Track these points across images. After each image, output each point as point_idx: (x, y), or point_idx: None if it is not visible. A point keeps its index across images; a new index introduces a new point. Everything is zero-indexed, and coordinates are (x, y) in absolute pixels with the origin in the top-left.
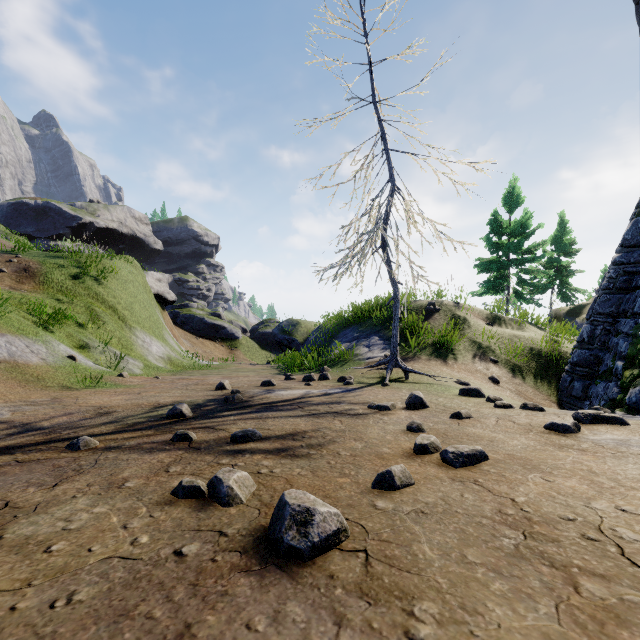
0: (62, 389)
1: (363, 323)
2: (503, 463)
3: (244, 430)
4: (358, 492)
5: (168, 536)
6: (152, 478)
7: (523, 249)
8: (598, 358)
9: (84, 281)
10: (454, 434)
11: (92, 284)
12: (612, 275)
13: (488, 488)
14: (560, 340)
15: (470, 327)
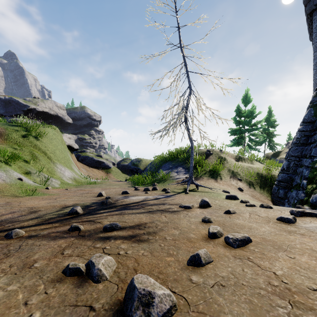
0: (13, 197)
1: (174, 160)
2: (261, 244)
3: (111, 223)
4: (179, 268)
5: (54, 312)
6: (52, 259)
7: (251, 124)
8: (291, 178)
9: (29, 138)
10: (228, 224)
11: (33, 140)
12: (298, 137)
13: (257, 264)
14: (271, 169)
15: (227, 162)
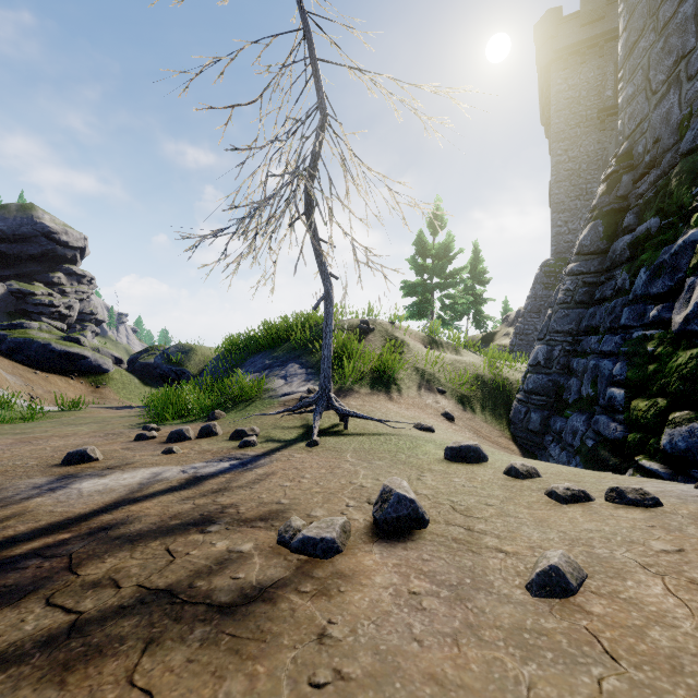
0: None
1: (278, 347)
2: None
3: None
4: None
5: None
6: None
7: (446, 273)
8: (557, 384)
9: None
10: None
11: None
12: (570, 287)
13: None
14: (498, 365)
15: (410, 351)
